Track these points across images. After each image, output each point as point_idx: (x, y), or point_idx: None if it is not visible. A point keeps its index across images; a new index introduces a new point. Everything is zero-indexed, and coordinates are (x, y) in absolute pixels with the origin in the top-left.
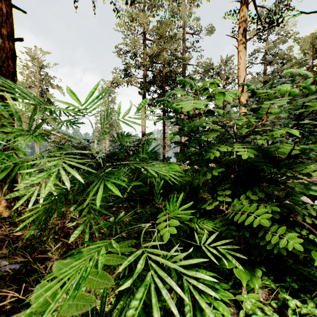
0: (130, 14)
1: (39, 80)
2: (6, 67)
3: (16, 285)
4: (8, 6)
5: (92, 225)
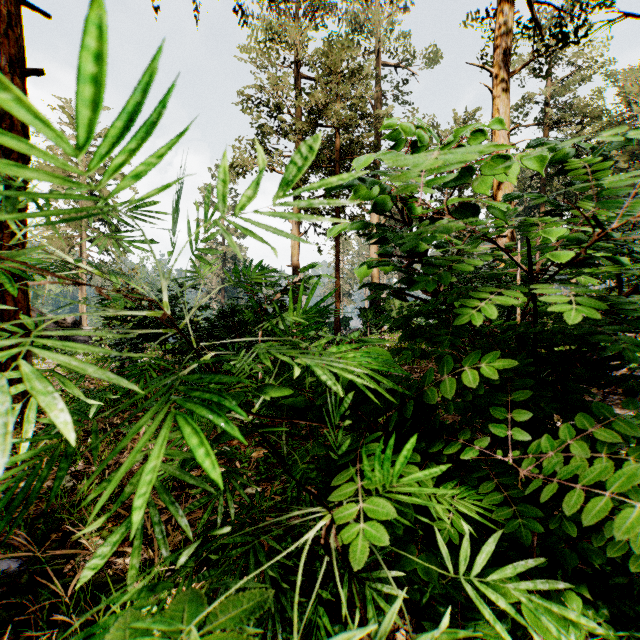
0: (267, 26)
1: (87, 163)
2: (7, 129)
3: (4, 614)
4: (12, 1)
5: (152, 517)
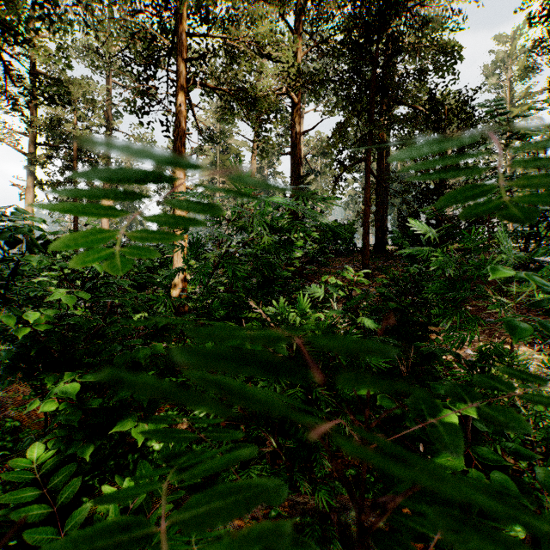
0: None
1: None
2: None
3: None
4: None
5: None
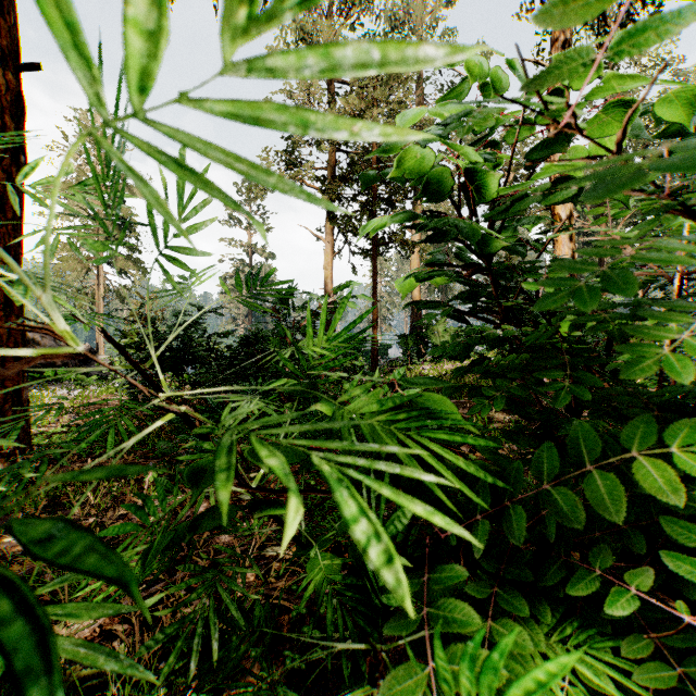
0: (298, 25)
1: None
2: None
3: None
4: None
5: None
